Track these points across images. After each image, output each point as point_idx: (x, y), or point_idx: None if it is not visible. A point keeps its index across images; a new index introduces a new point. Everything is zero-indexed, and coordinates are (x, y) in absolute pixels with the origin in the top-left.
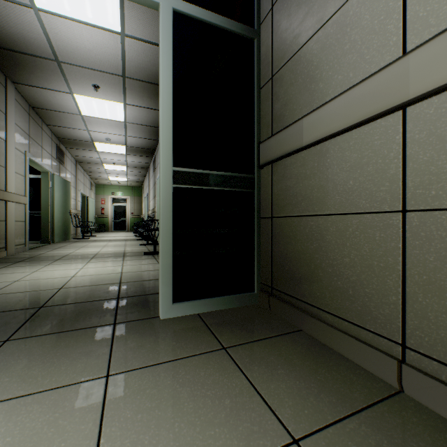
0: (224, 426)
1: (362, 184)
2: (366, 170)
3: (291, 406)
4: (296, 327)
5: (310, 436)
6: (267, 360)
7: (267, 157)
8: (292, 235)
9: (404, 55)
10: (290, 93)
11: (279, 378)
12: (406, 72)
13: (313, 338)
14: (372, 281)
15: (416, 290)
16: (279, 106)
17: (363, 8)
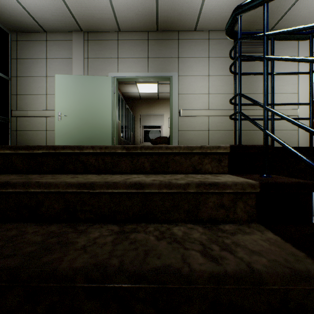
0: None
1: (41, 126)
2: (41, 124)
3: None
4: None
5: None
6: None
7: (16, 115)
8: (24, 135)
9: (46, 110)
10: (24, 102)
11: None
12: (47, 112)
13: None
14: (42, 141)
15: (48, 141)
16: (20, 103)
17: (41, 98)
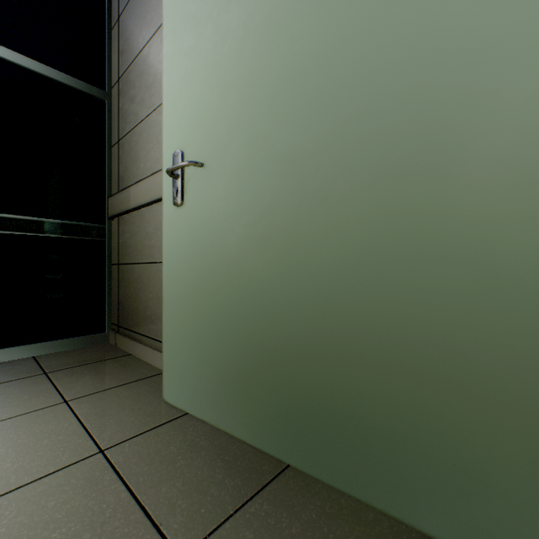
0: (14, 406)
1: (157, 243)
2: (158, 233)
3: (79, 390)
4: (129, 353)
5: (79, 398)
6: (81, 374)
7: (113, 211)
8: (129, 279)
9: None
10: (128, 161)
11: (82, 380)
12: None
13: (136, 357)
14: (160, 308)
15: None
16: (123, 169)
17: (157, 124)
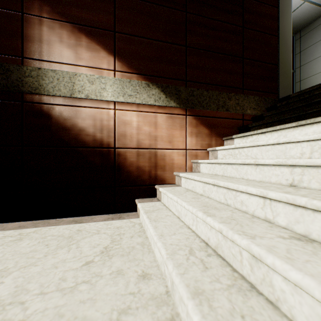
0: None
1: None
2: None
3: None
4: None
5: None
6: None
7: None
8: None
9: None
10: (306, 85)
11: None
12: None
13: None
14: None
15: None
16: (302, 87)
17: None
